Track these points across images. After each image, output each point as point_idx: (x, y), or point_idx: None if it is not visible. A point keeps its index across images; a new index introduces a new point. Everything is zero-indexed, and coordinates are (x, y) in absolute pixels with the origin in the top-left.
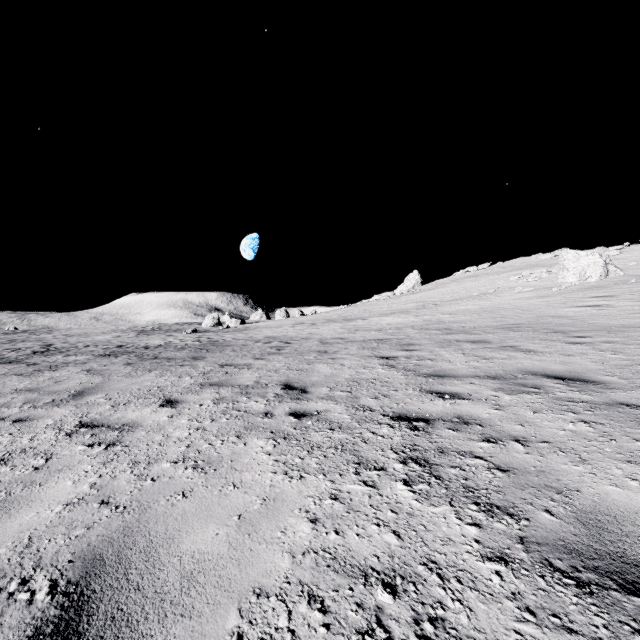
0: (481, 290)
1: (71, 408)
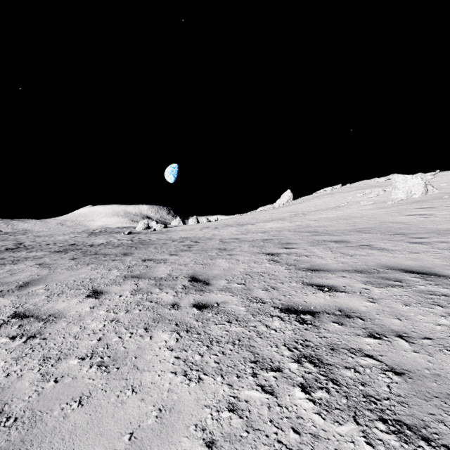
0: (336, 203)
1: (13, 298)
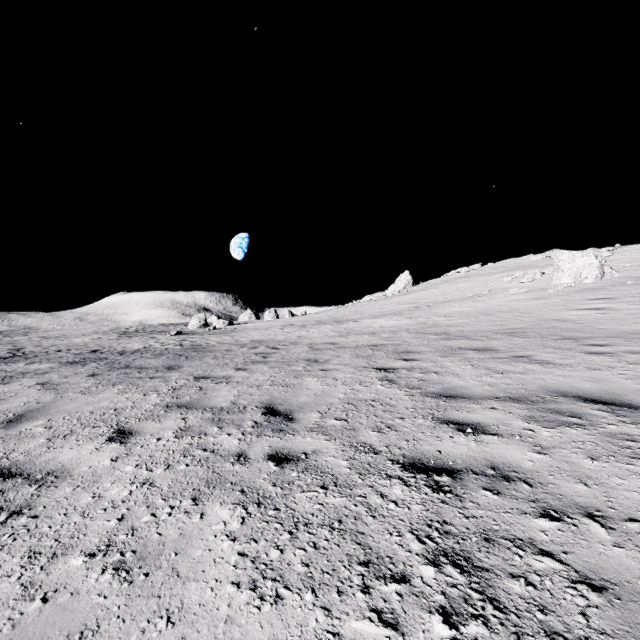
0: (474, 291)
1: None
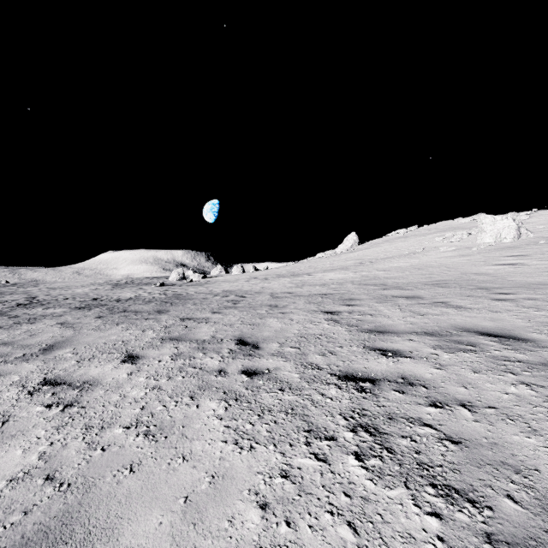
0: (410, 249)
1: (39, 363)
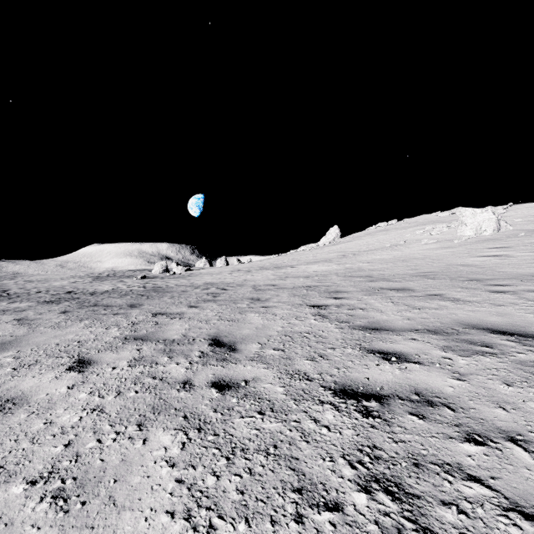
0: (392, 242)
1: None
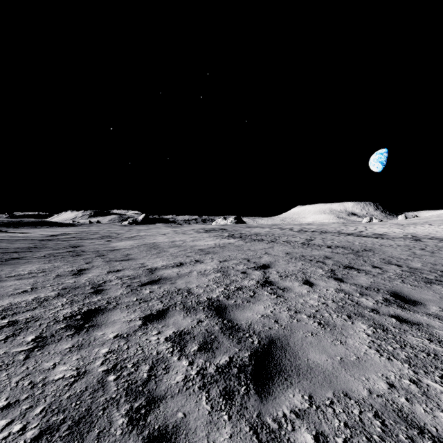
0: None
1: (373, 225)
